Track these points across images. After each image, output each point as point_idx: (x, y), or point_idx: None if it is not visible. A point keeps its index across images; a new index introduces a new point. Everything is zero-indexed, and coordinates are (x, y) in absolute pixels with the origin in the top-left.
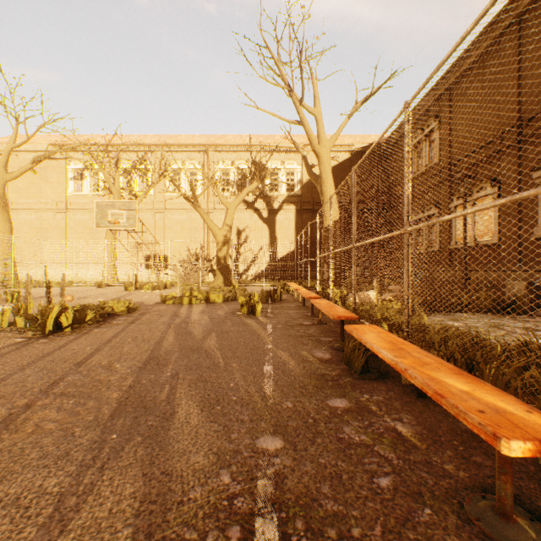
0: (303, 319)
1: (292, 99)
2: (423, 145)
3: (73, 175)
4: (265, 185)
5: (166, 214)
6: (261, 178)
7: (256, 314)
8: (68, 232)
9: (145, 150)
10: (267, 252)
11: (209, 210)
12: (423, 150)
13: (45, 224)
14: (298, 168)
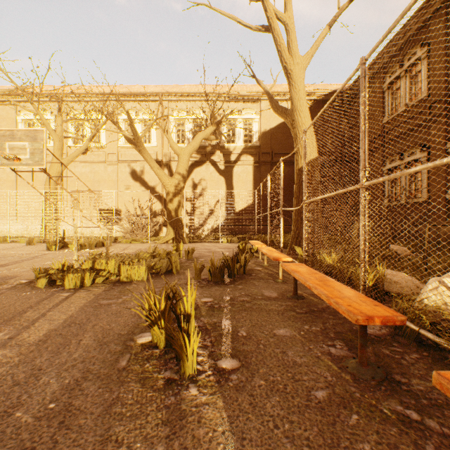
0: (371, 434)
1: None
2: (401, 82)
3: (23, 126)
4: (222, 133)
5: (119, 166)
6: (217, 122)
7: (183, 367)
8: (19, 185)
9: (97, 100)
10: (224, 205)
11: (163, 162)
12: (402, 88)
13: None
14: (256, 118)
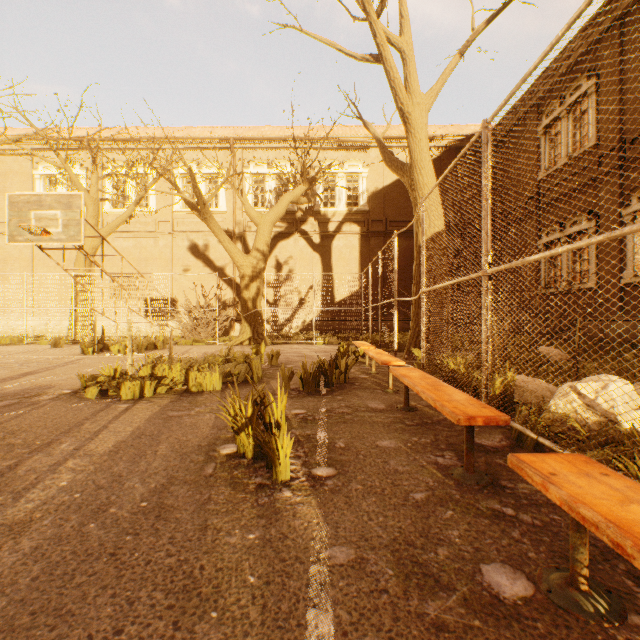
0: (462, 524)
1: (363, 5)
2: (561, 125)
3: (42, 184)
4: (317, 194)
5: (175, 239)
6: (310, 179)
7: (275, 473)
8: (36, 265)
9: (144, 148)
10: (319, 293)
11: (235, 234)
12: (563, 132)
13: (3, 254)
14: (364, 172)
